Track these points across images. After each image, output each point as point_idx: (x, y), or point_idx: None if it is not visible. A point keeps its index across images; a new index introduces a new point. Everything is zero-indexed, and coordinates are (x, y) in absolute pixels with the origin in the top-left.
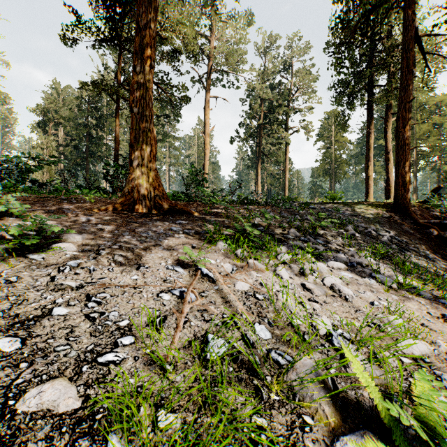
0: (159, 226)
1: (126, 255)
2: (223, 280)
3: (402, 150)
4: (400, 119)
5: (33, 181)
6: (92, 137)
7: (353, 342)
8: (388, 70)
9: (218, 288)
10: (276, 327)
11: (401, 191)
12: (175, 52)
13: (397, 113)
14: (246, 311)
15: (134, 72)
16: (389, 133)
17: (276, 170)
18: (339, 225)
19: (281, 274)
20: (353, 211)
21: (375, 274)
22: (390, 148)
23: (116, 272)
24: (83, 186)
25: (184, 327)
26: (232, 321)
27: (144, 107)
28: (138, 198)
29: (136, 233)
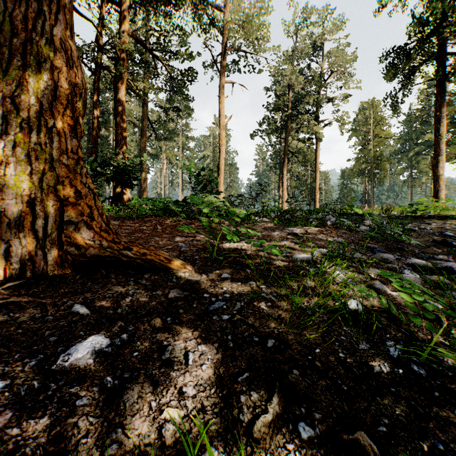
0: None
1: None
2: None
3: None
4: None
5: None
6: None
7: None
8: None
9: None
10: None
11: None
12: None
13: None
14: None
15: None
16: None
17: (302, 171)
18: None
19: None
20: None
21: None
22: None
23: None
24: None
25: None
26: None
27: None
28: None
29: None
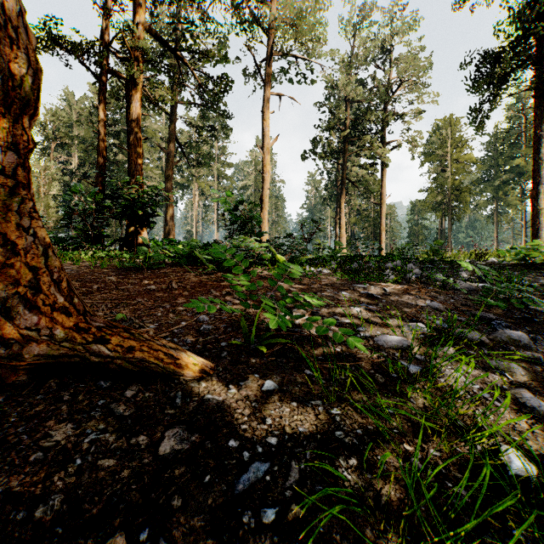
0: None
1: None
2: None
3: None
4: None
5: None
6: (109, 162)
7: None
8: None
9: None
10: None
11: None
12: None
13: None
14: None
15: None
16: None
17: (364, 205)
18: None
19: None
20: None
21: None
22: None
23: None
24: None
25: None
26: None
27: None
28: None
29: None
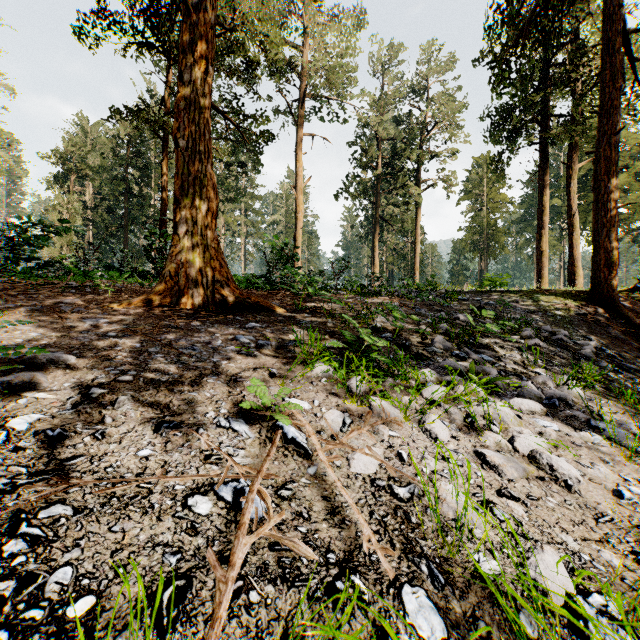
0: (216, 334)
1: (142, 396)
2: (325, 451)
3: (605, 209)
4: (601, 160)
5: (29, 259)
6: (133, 195)
7: (633, 629)
8: (572, 91)
9: (317, 470)
10: (450, 591)
11: (604, 274)
12: (252, 64)
13: (597, 151)
14: (378, 538)
15: (180, 82)
16: (573, 186)
17: (401, 243)
18: (512, 329)
19: (436, 432)
20: (527, 306)
21: (596, 423)
22: (575, 209)
23: (109, 440)
24: (114, 267)
25: (230, 614)
26: (350, 586)
27: (197, 139)
28: (186, 285)
29: (172, 348)
